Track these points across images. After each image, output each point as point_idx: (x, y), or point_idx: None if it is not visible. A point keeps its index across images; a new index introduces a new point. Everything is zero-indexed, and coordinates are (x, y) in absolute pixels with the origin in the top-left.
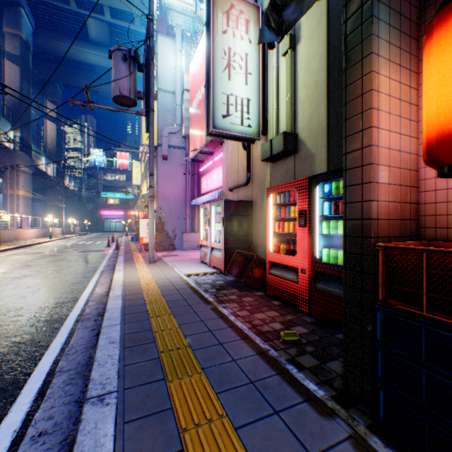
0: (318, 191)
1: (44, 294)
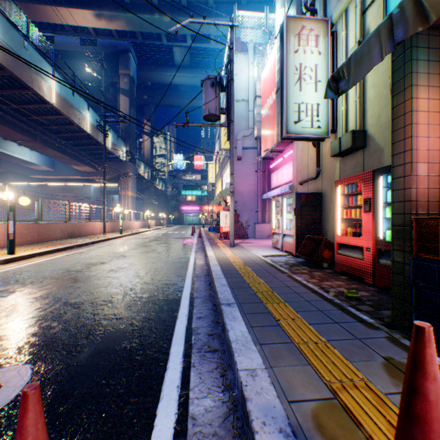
0: (382, 182)
1: (165, 262)
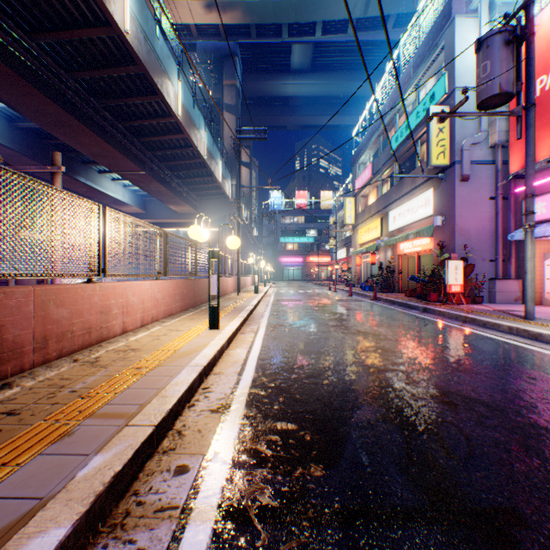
0: None
1: (496, 351)
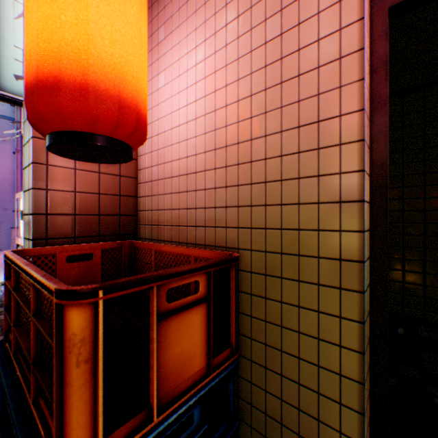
0: None
1: None
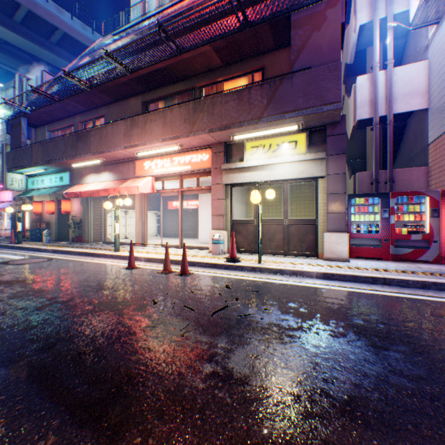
0: None
1: None
